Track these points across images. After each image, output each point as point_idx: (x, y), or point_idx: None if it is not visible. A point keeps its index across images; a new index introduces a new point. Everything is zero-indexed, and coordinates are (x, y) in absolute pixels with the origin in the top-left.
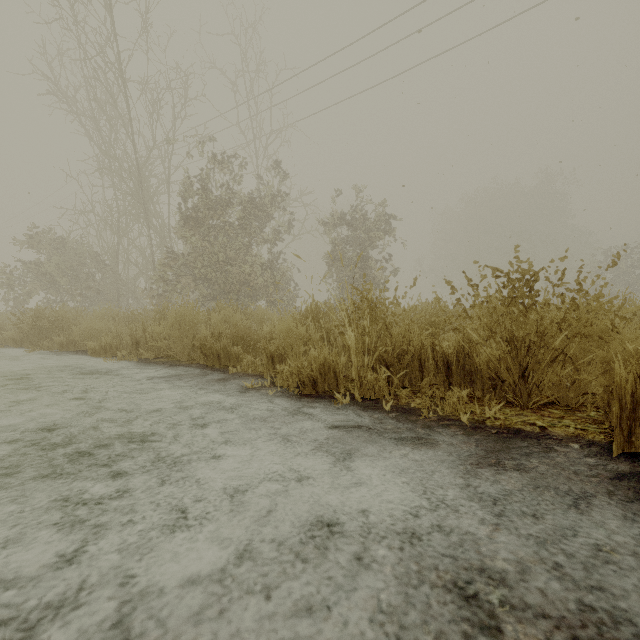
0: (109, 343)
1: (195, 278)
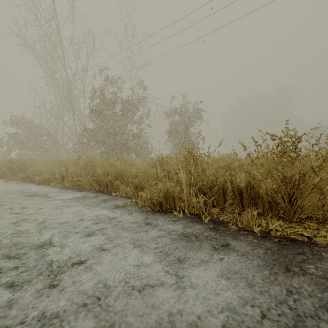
0: (47, 177)
1: (98, 142)
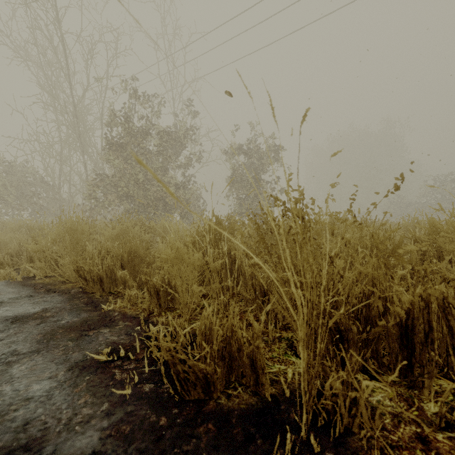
0: None
1: (120, 195)
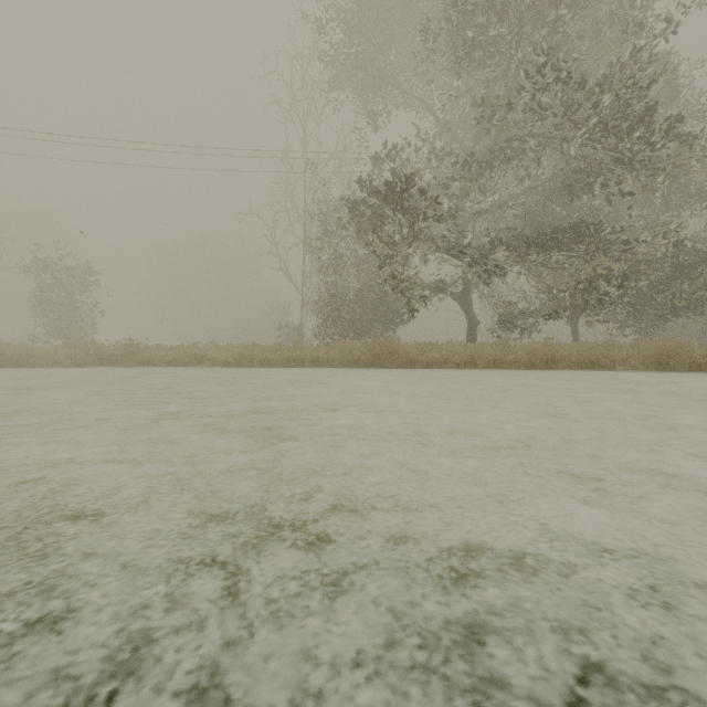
0: None
1: None
